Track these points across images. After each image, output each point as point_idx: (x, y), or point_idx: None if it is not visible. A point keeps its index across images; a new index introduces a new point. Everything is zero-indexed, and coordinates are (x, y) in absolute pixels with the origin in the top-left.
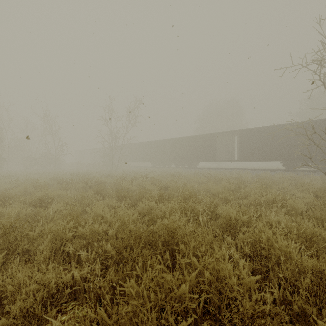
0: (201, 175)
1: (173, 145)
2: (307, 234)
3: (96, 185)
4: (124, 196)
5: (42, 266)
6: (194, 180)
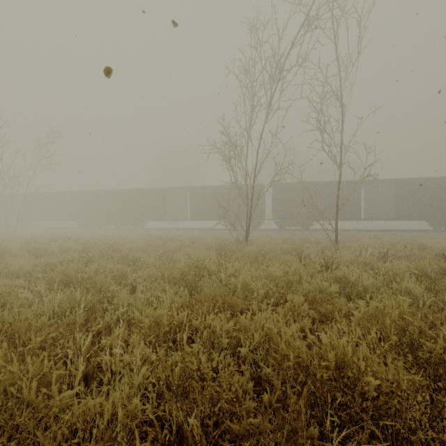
0: (143, 235)
1: (113, 199)
2: (175, 259)
3: None
4: (43, 254)
5: (1, 275)
6: (131, 239)
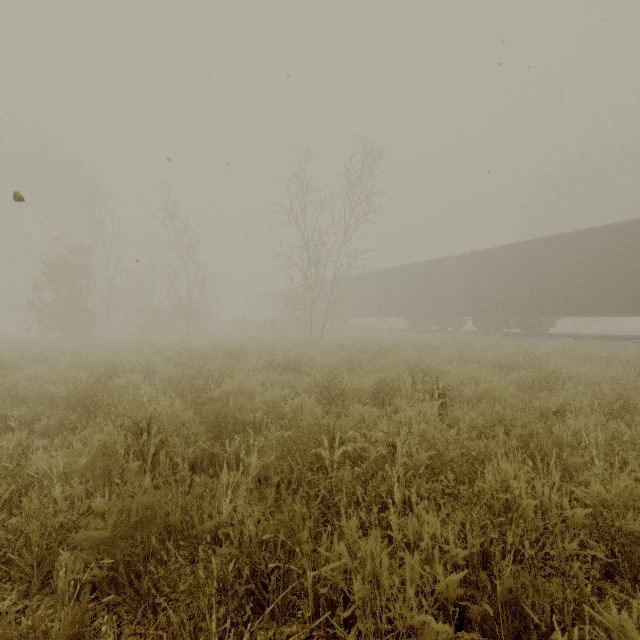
0: None
1: (474, 271)
2: None
3: (116, 505)
4: None
5: None
6: None
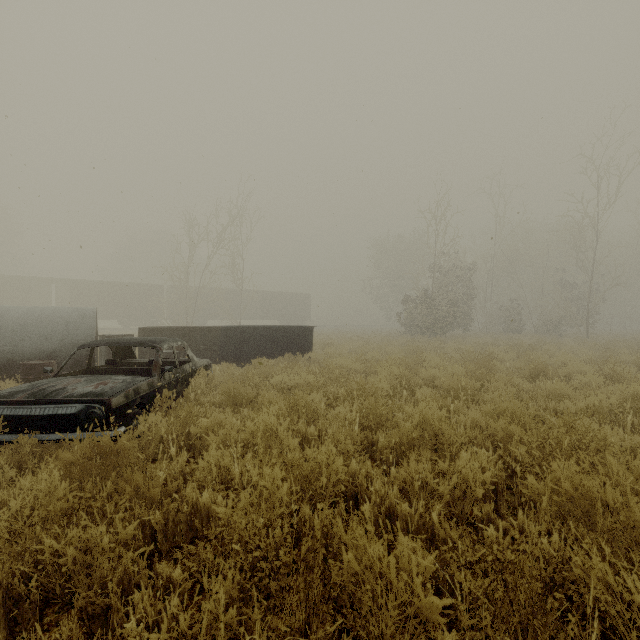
0: None
1: None
2: None
3: None
4: None
5: None
6: None
